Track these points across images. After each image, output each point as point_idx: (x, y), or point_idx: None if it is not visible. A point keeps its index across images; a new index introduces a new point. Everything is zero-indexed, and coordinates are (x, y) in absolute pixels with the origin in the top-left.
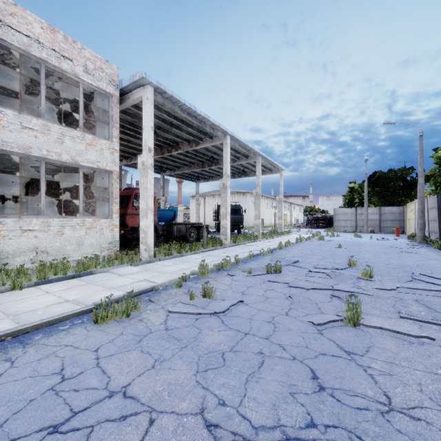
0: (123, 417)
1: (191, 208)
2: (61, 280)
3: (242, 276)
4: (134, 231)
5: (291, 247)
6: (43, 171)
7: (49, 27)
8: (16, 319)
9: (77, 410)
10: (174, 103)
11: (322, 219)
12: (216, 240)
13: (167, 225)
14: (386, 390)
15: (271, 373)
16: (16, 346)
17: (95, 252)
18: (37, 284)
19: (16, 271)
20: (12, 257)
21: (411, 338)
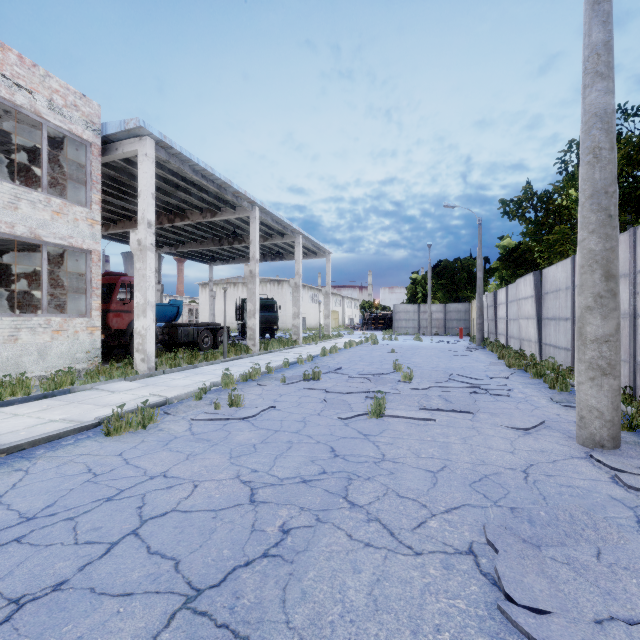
0: (170, 486)
1: (200, 302)
2: (27, 401)
3: (274, 386)
4: (120, 336)
5: (338, 353)
6: None
7: None
8: None
9: (124, 488)
10: (183, 161)
11: (382, 318)
12: (241, 346)
13: (169, 327)
14: (384, 452)
15: (298, 452)
16: (18, 460)
17: (66, 365)
18: None
19: None
20: None
21: (420, 422)
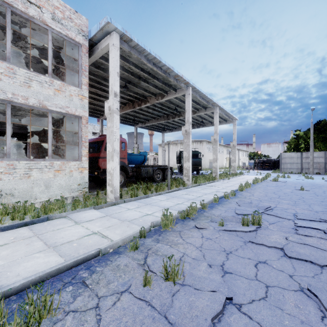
0: None
1: (159, 154)
2: (10, 229)
3: (213, 230)
4: (106, 173)
5: (251, 188)
6: (8, 114)
7: None
8: None
9: None
10: (140, 52)
11: (267, 162)
12: (179, 180)
13: (136, 167)
14: None
15: None
16: None
17: (64, 193)
18: None
19: None
20: None
21: None
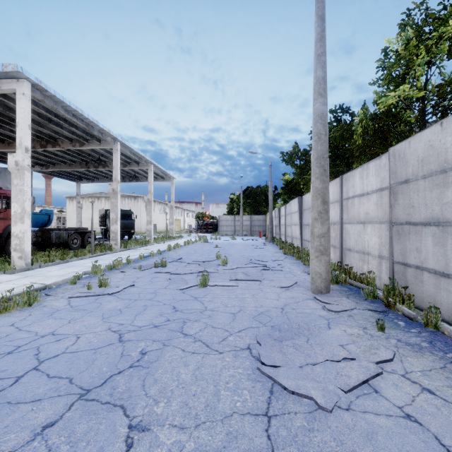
0: (58, 340)
1: (68, 211)
2: None
3: (133, 272)
4: None
5: (179, 248)
6: None
7: None
8: None
9: (20, 345)
10: (57, 102)
11: (211, 225)
12: (105, 245)
13: (42, 231)
14: (206, 306)
15: (151, 311)
16: None
17: None
18: None
19: None
20: None
21: (229, 288)
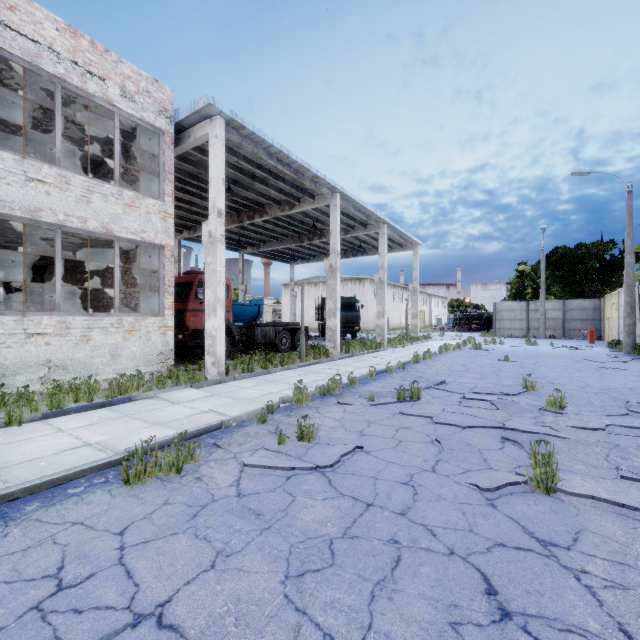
0: None
1: (283, 302)
2: (84, 411)
3: (359, 405)
4: (197, 336)
5: (433, 359)
6: (59, 245)
7: (68, 28)
8: (3, 475)
9: None
10: (257, 143)
11: (477, 318)
12: (320, 348)
13: (246, 327)
14: (621, 620)
15: (414, 581)
16: None
17: (138, 367)
18: (46, 416)
19: (16, 396)
20: (12, 375)
21: None
